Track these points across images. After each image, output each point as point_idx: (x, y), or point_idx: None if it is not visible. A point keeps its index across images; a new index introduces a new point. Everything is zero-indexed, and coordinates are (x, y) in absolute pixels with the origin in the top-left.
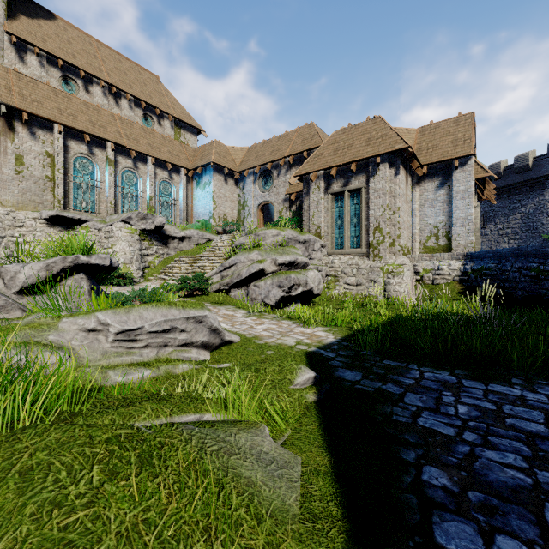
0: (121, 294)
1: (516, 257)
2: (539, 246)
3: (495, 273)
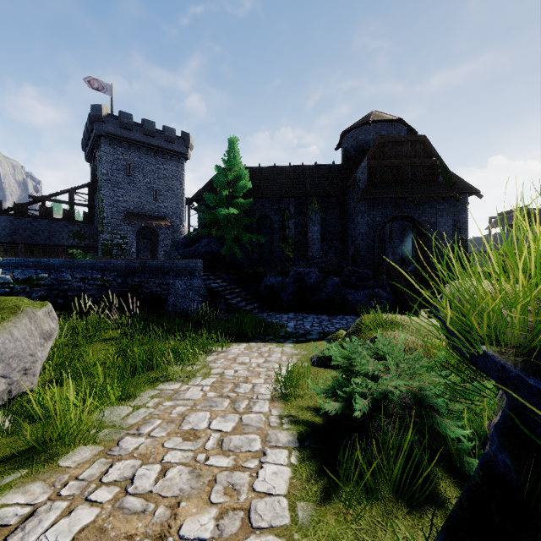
0: (424, 364)
1: (69, 268)
2: (96, 261)
3: (51, 283)
